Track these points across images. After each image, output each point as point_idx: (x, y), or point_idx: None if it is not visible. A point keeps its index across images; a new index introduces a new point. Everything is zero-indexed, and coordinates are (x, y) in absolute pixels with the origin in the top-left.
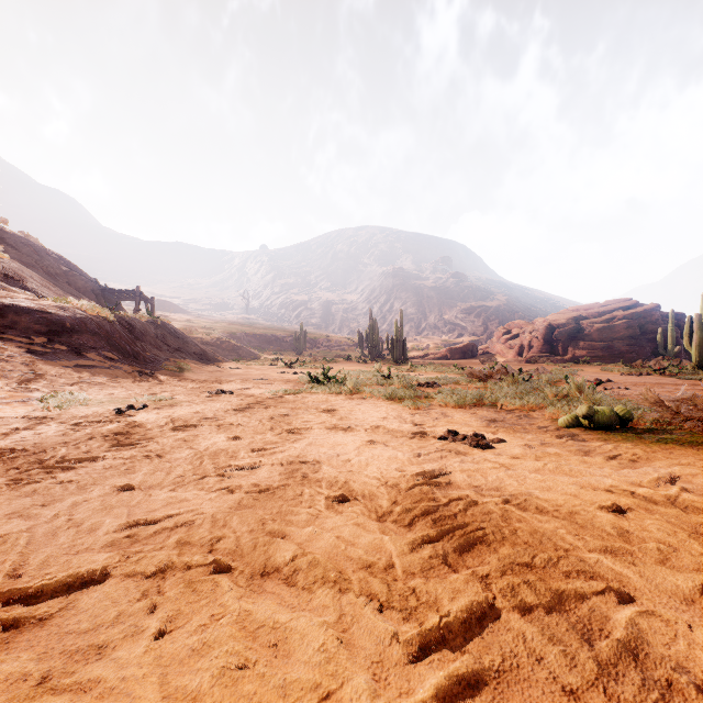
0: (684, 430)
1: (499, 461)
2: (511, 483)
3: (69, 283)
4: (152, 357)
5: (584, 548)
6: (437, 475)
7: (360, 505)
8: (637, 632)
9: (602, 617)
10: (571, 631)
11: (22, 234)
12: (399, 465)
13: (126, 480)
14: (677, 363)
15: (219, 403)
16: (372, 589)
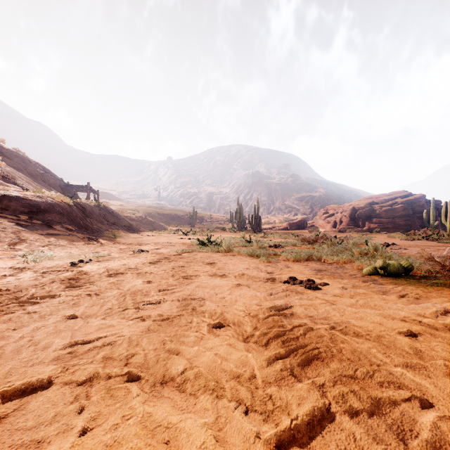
0: (448, 276)
1: (325, 299)
2: (335, 314)
3: (44, 181)
4: (97, 228)
5: (391, 364)
6: (284, 308)
7: (231, 330)
8: (440, 434)
9: (411, 420)
10: (389, 431)
11: (14, 149)
12: (257, 301)
13: (73, 311)
14: (436, 232)
15: (139, 258)
16: (240, 395)
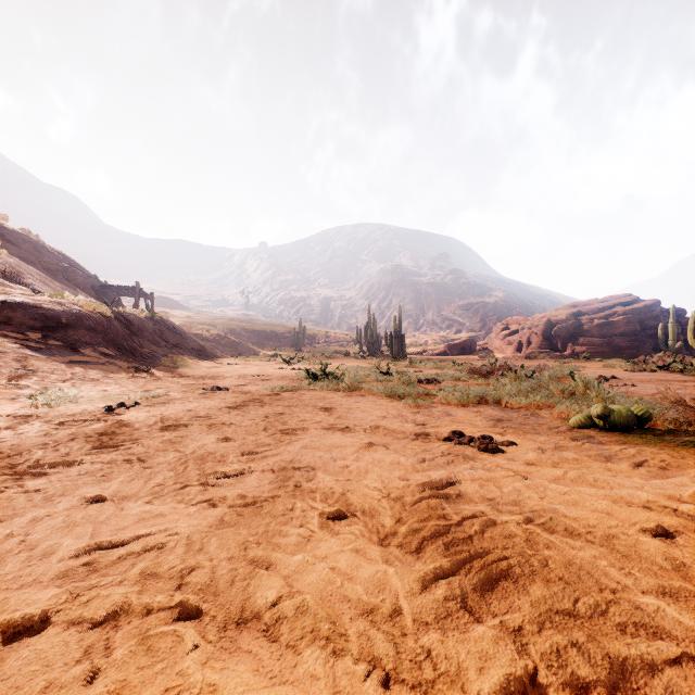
0: None
1: (512, 468)
2: (530, 496)
3: (69, 280)
4: (149, 353)
5: (636, 588)
6: (445, 484)
7: (359, 524)
8: None
9: None
10: None
11: (23, 231)
12: (402, 472)
13: (99, 490)
14: (679, 359)
15: (213, 401)
16: (375, 650)
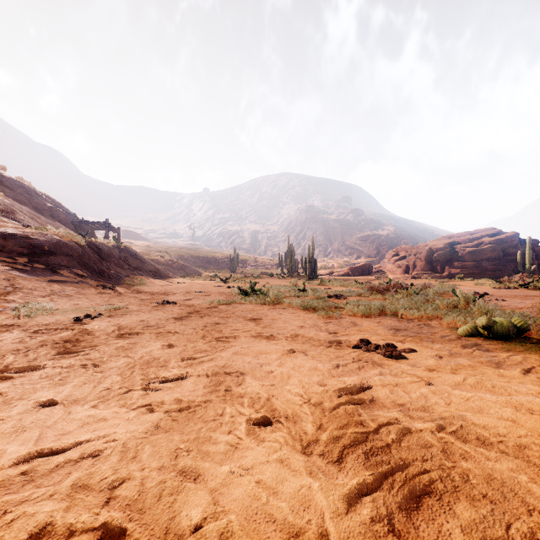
0: None
1: (416, 374)
2: (437, 402)
3: (53, 217)
4: (115, 274)
5: None
6: (359, 389)
7: (283, 430)
8: None
9: None
10: None
11: (18, 179)
12: (320, 377)
13: (53, 394)
14: (536, 278)
15: (162, 312)
16: None
